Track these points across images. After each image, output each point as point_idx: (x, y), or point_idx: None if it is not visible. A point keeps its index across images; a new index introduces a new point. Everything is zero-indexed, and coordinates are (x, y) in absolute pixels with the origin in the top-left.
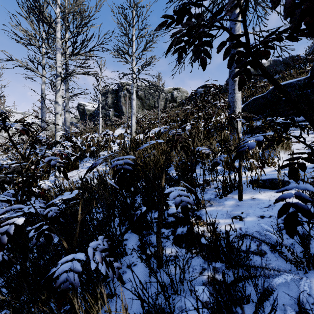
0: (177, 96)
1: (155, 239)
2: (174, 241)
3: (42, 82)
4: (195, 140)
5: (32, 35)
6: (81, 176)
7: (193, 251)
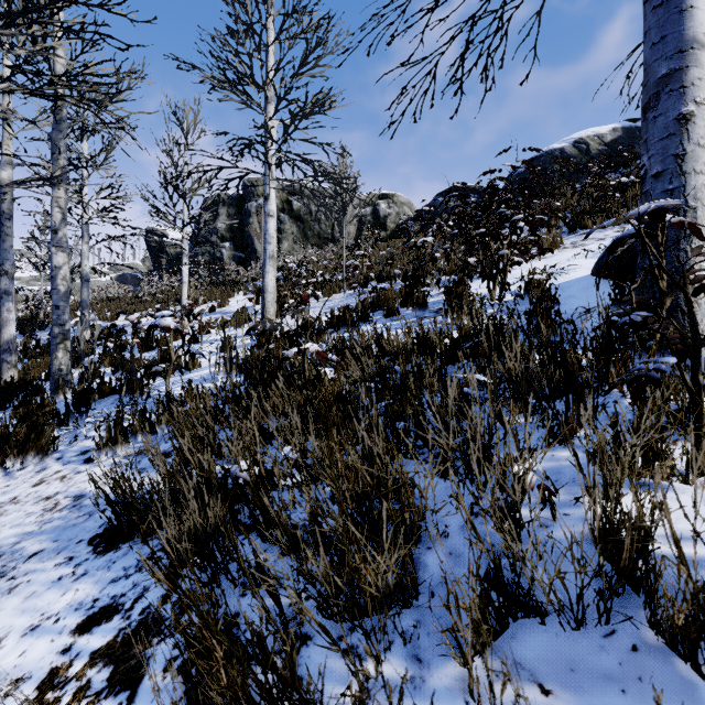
0: (387, 215)
1: None
2: None
3: (4, 160)
4: None
5: None
6: None
7: None
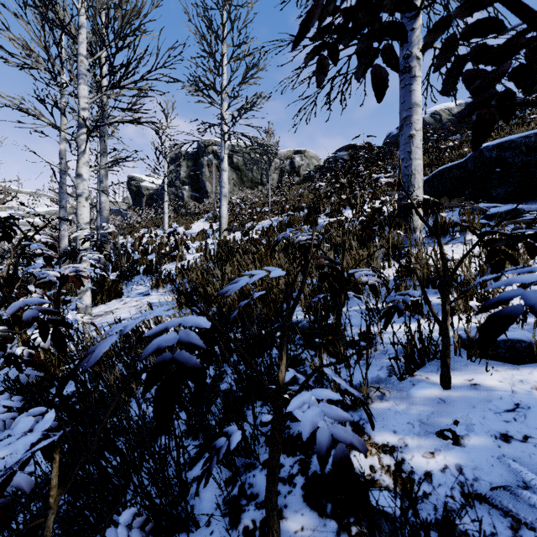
0: (300, 165)
1: (262, 482)
2: (307, 492)
3: (61, 138)
4: (344, 254)
5: (28, 46)
6: (119, 319)
7: (353, 530)
